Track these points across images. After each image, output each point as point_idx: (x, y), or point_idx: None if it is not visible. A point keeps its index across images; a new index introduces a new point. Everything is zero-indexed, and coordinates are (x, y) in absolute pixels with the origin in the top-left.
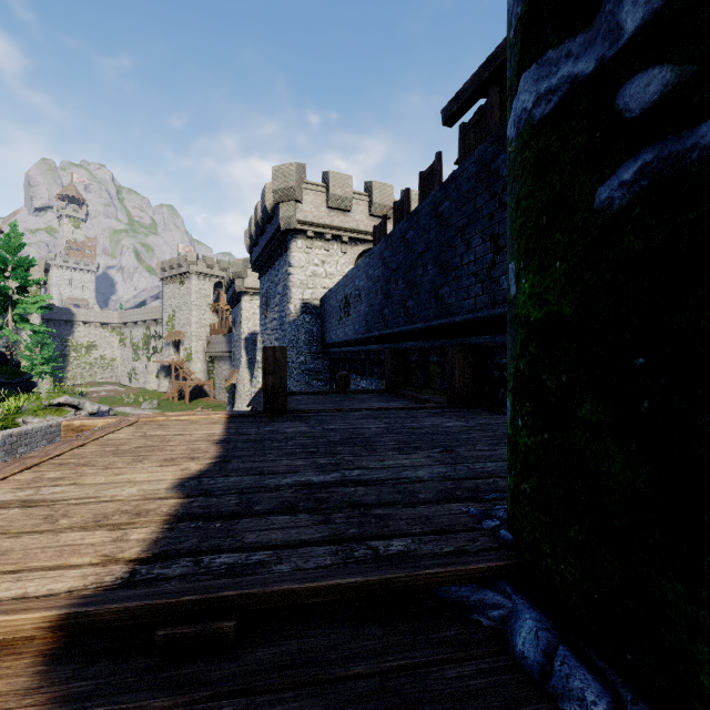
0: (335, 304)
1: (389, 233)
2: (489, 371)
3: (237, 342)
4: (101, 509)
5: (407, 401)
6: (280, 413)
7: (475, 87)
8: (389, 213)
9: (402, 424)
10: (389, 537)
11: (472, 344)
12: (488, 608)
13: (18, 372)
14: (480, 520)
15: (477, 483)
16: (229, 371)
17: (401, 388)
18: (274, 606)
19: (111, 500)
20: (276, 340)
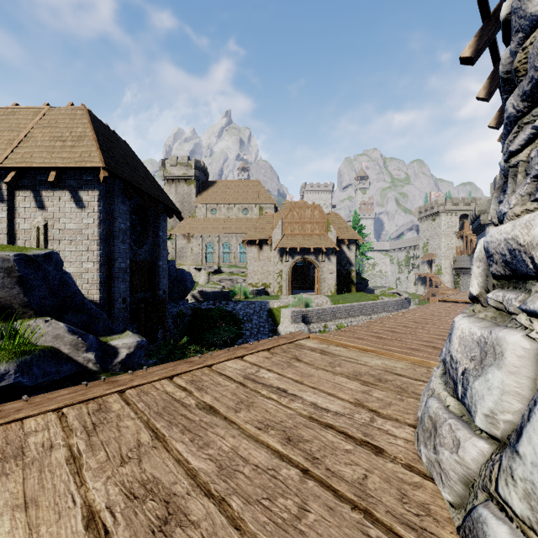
0: None
1: None
2: None
3: None
4: None
5: None
6: None
7: None
8: None
9: None
10: None
11: None
12: None
13: (363, 278)
14: None
15: None
16: None
17: None
18: None
19: None
20: None
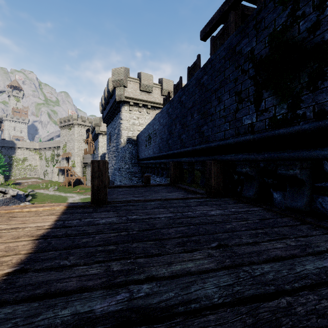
0: (143, 138)
1: (172, 99)
2: (231, 175)
3: (97, 157)
4: None
5: (182, 191)
6: (102, 204)
7: (219, 15)
8: (171, 94)
9: (182, 213)
10: None
11: (222, 159)
12: None
13: None
14: None
15: (273, 309)
16: None
17: (178, 183)
18: None
19: None
20: (114, 156)
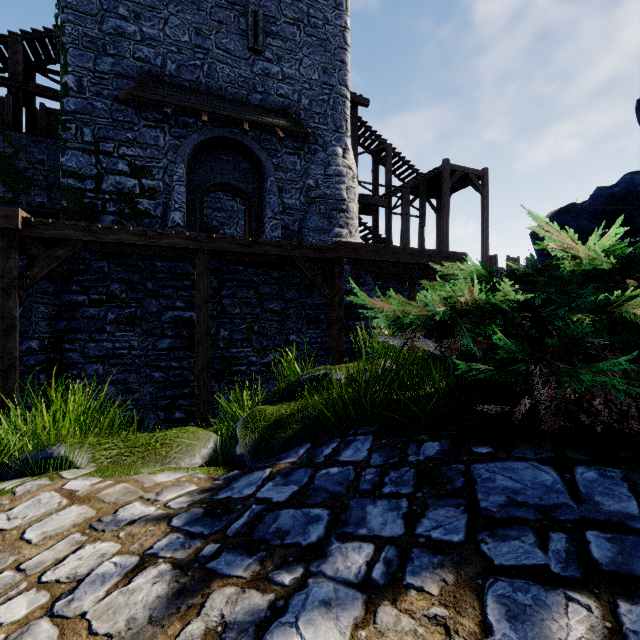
0: None
1: None
2: None
3: None
4: None
5: None
6: None
7: None
8: None
9: None
10: None
11: None
12: None
13: None
14: None
15: None
16: None
17: None
18: None
19: None
20: None
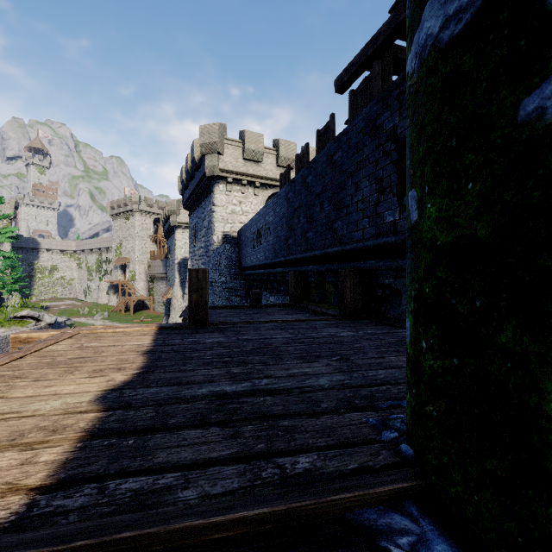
0: (249, 235)
1: (293, 178)
2: (374, 289)
3: (172, 265)
4: (19, 426)
5: (307, 313)
6: (202, 325)
7: (361, 61)
8: (293, 164)
9: (304, 334)
10: (296, 452)
11: (360, 267)
12: (396, 534)
13: None
14: (379, 431)
15: (372, 390)
16: (165, 288)
17: (302, 303)
18: (176, 544)
19: (32, 415)
20: (203, 264)
